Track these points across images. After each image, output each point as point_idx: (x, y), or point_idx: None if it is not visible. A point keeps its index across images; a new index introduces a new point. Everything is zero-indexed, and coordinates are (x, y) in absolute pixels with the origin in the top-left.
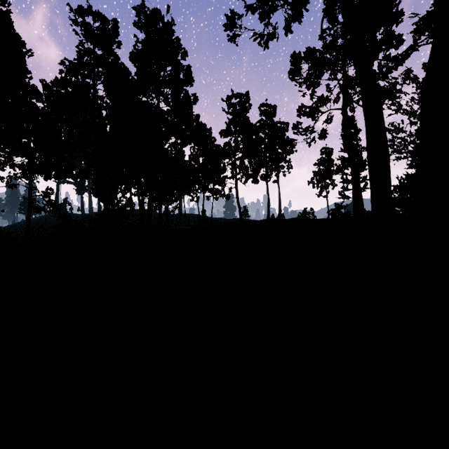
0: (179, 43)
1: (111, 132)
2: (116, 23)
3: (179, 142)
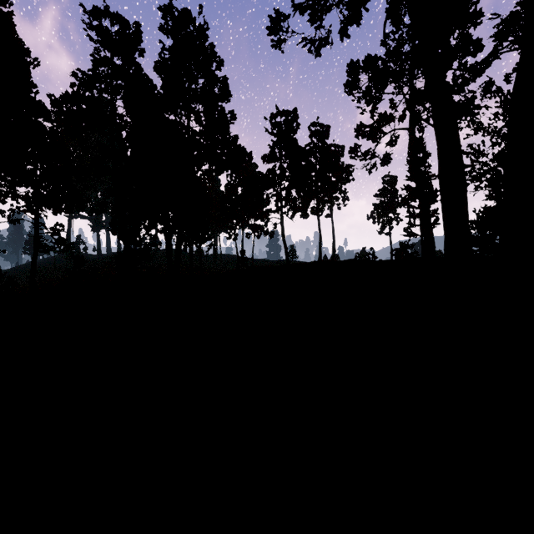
0: (214, 51)
1: (132, 157)
2: (138, 27)
3: (214, 169)
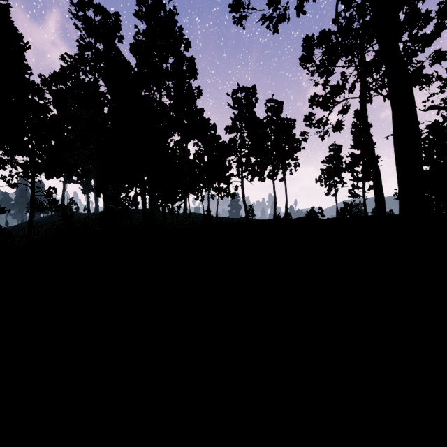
0: (182, 33)
1: (111, 129)
2: (117, 16)
3: (182, 138)
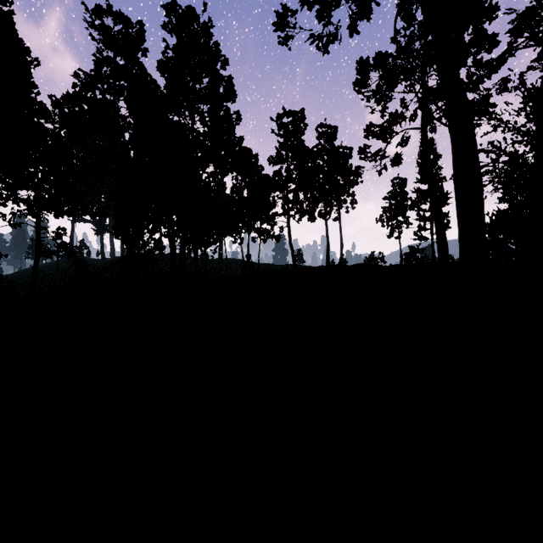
0: (219, 49)
1: (135, 159)
2: (141, 26)
3: (219, 171)
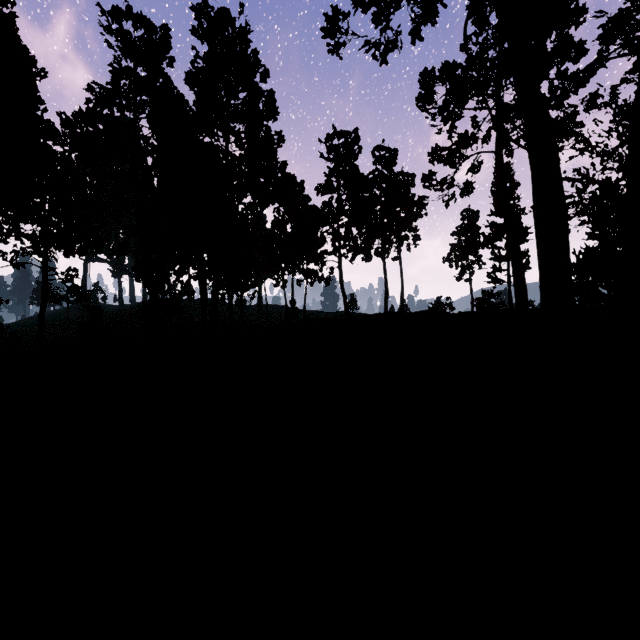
0: (258, 59)
1: (159, 188)
2: (166, 31)
3: (258, 202)
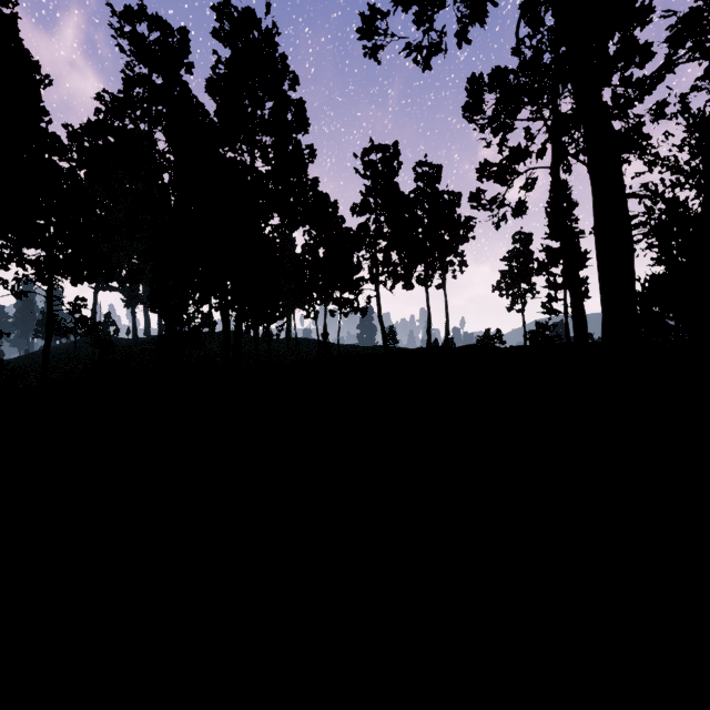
0: (286, 64)
1: (176, 208)
2: (185, 34)
3: (286, 224)
